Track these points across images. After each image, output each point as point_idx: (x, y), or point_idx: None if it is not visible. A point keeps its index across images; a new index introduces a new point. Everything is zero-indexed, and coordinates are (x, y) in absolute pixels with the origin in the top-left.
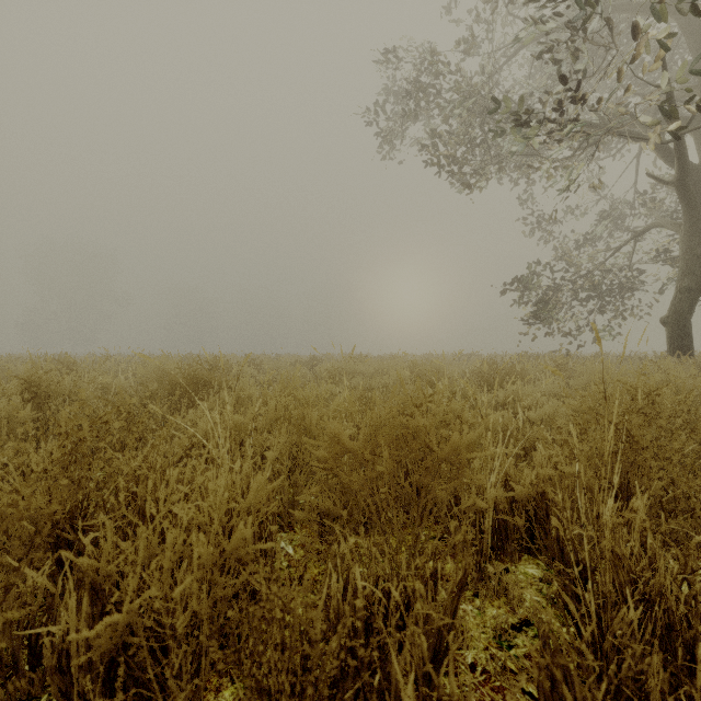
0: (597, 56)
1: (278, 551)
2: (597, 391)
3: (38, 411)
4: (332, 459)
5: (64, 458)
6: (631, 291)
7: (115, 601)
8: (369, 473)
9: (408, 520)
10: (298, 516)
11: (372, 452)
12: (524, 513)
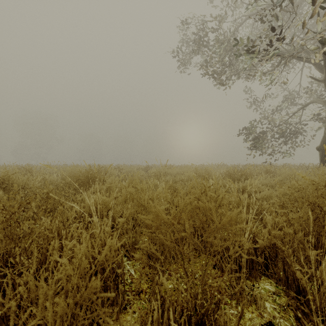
0: (284, 21)
1: (124, 278)
2: (294, 184)
3: (8, 193)
4: (155, 226)
5: (2, 224)
6: (300, 134)
7: (15, 323)
8: (177, 234)
9: (196, 254)
10: (136, 256)
11: (178, 221)
12: (263, 254)
